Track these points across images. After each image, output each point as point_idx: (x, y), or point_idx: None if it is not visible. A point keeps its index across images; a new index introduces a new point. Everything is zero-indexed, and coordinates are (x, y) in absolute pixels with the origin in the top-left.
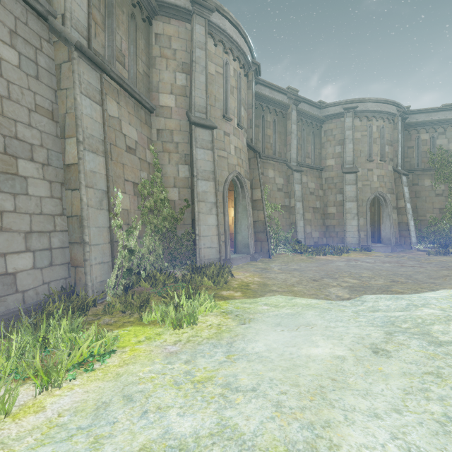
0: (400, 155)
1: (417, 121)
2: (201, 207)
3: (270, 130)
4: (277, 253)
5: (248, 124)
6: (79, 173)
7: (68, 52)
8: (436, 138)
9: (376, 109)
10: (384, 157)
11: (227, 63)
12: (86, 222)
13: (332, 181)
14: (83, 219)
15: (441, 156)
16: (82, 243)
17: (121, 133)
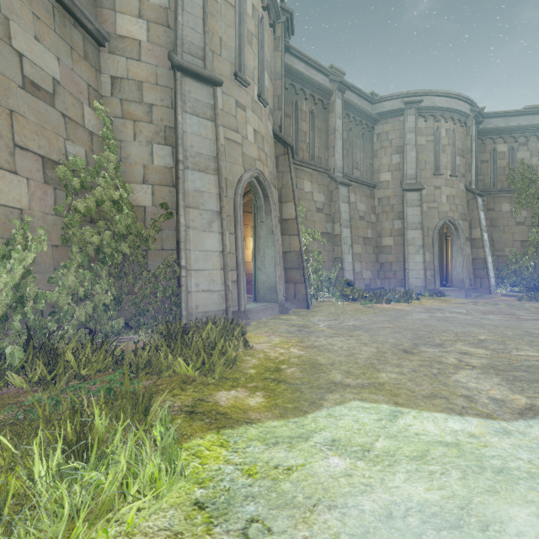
0: (474, 169)
1: (494, 126)
2: (192, 219)
3: (306, 124)
4: (317, 301)
5: (275, 104)
6: None
7: None
8: (516, 149)
9: (445, 106)
10: (455, 172)
11: None
12: None
13: (388, 203)
14: None
15: (522, 173)
16: None
17: (9, 47)
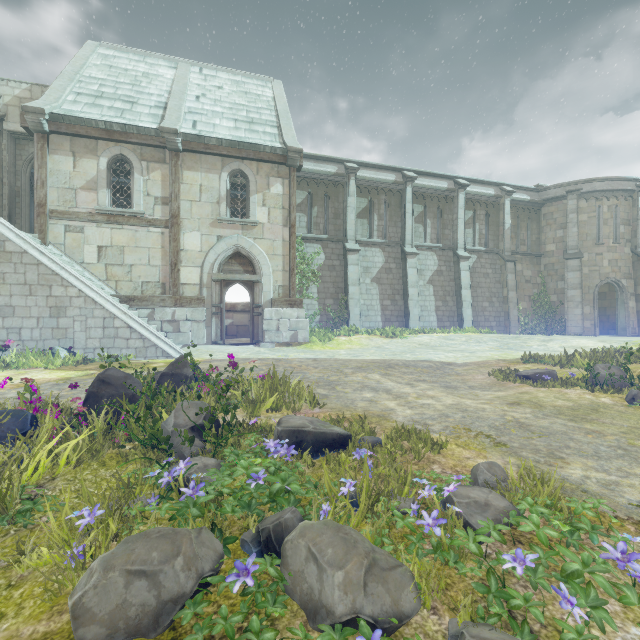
0: None
1: None
2: (569, 305)
3: None
4: None
5: (632, 235)
6: (507, 299)
7: (504, 262)
8: None
9: None
10: None
11: (599, 207)
12: (509, 313)
13: None
14: (508, 313)
15: None
16: (508, 320)
17: (523, 276)
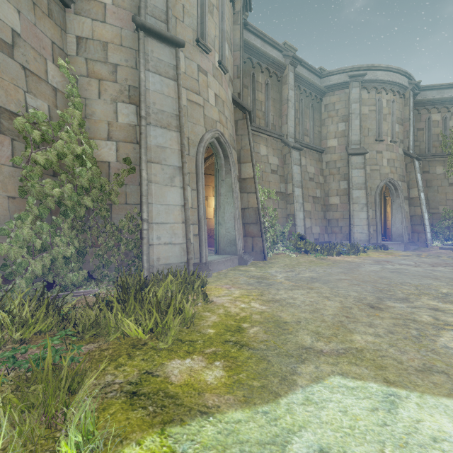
0: (411, 136)
1: (429, 98)
2: (154, 173)
3: (262, 94)
4: (272, 253)
5: (234, 73)
6: None
7: None
8: (448, 118)
9: (386, 79)
10: (395, 138)
11: None
12: None
13: (334, 166)
14: None
15: None
16: None
17: None
